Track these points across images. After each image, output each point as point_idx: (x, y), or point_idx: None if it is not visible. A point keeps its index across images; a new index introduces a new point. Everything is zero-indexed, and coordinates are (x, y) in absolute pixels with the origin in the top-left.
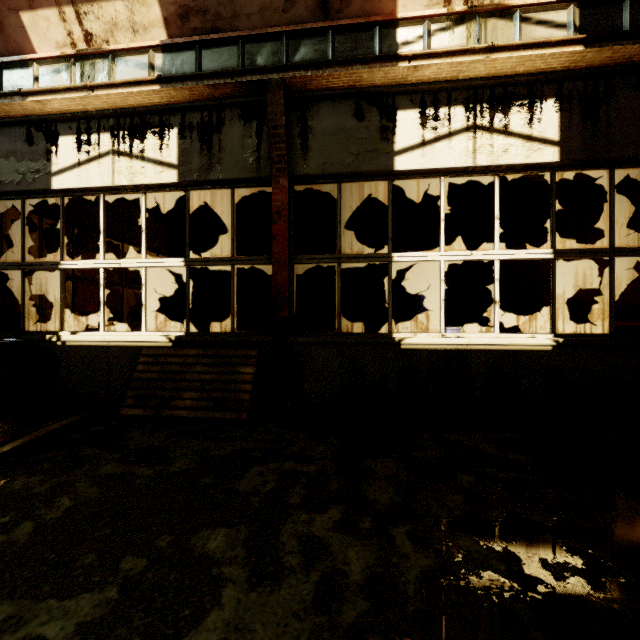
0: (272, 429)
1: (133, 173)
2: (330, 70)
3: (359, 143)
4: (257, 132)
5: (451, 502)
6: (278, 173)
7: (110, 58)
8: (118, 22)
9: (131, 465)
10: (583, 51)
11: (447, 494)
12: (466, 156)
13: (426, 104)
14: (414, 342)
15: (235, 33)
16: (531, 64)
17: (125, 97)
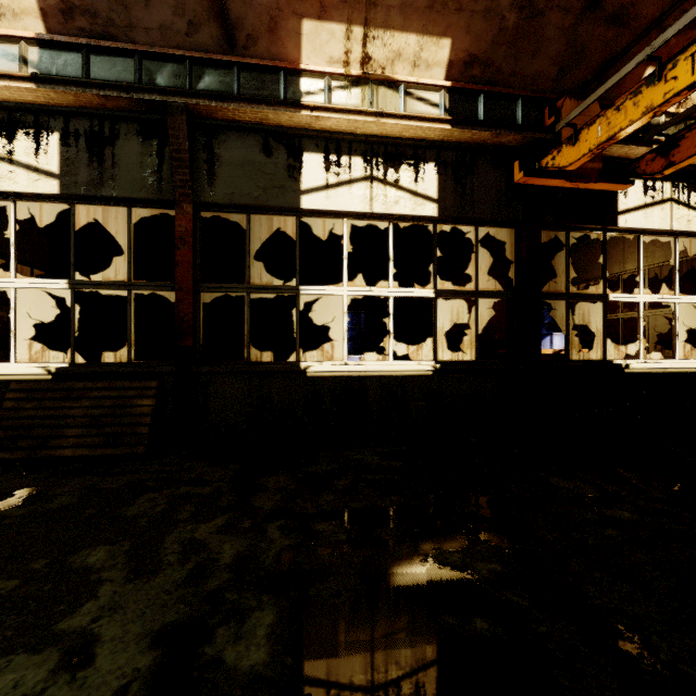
0: (172, 460)
1: None
2: (235, 105)
3: (267, 178)
4: (158, 152)
5: (324, 501)
6: (182, 198)
7: None
8: None
9: None
10: (451, 129)
11: (323, 496)
12: (364, 203)
13: (330, 150)
14: (318, 370)
15: (131, 46)
16: (414, 132)
17: None
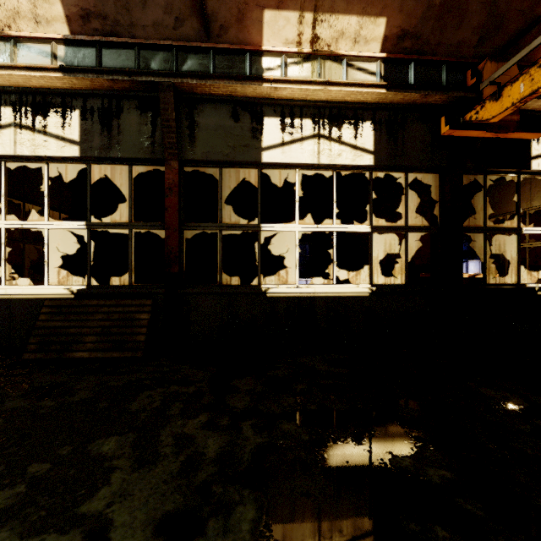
0: (163, 363)
1: (35, 145)
2: (211, 81)
3: (235, 139)
4: (152, 121)
5: (286, 403)
6: (170, 157)
7: (12, 42)
8: (20, 11)
9: (35, 399)
10: (386, 93)
11: (285, 398)
12: (313, 156)
13: (285, 115)
14: (276, 291)
15: (132, 40)
16: (354, 96)
17: (27, 79)
